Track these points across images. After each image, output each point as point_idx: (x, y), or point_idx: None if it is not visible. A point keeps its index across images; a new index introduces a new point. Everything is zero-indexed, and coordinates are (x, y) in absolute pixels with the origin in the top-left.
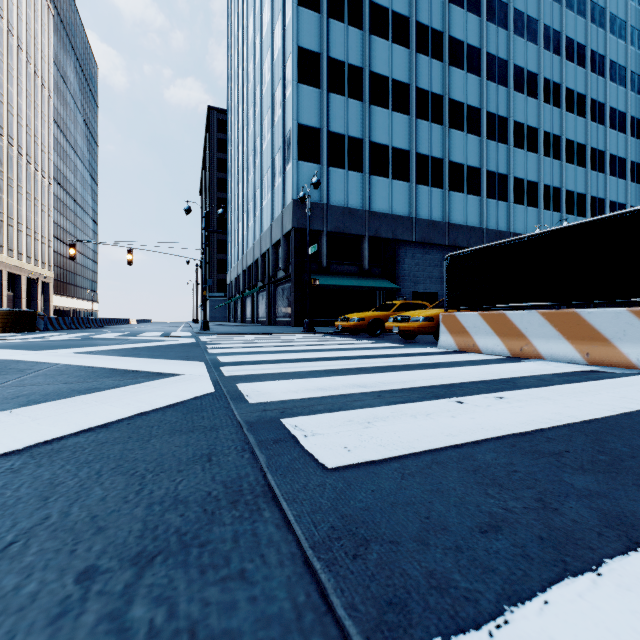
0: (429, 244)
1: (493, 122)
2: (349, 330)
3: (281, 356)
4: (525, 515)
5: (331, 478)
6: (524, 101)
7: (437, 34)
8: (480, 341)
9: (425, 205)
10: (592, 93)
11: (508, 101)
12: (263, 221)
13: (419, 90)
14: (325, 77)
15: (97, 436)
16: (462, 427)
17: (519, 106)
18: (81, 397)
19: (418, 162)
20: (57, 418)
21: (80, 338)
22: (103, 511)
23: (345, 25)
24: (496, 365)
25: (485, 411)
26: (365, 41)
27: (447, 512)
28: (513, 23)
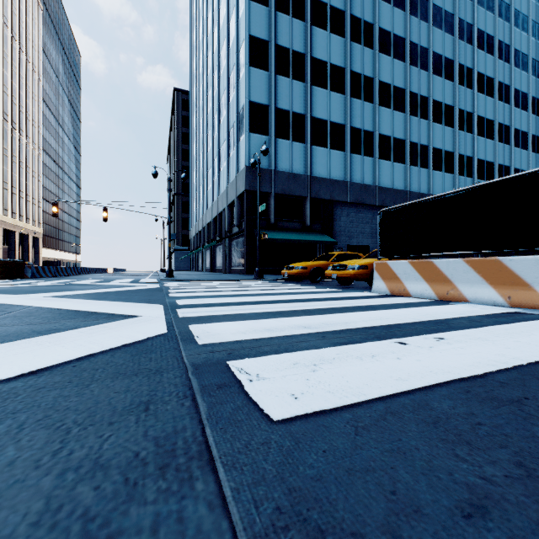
0: (361, 204)
1: (416, 101)
2: (293, 277)
3: (233, 299)
4: (510, 488)
5: (277, 433)
6: (442, 83)
7: (368, 25)
8: (410, 286)
9: (358, 171)
10: (499, 77)
11: (428, 83)
12: (220, 185)
13: (353, 73)
14: (273, 61)
15: (37, 380)
16: (410, 370)
17: (438, 87)
18: (37, 338)
19: (352, 134)
20: (3, 360)
21: (60, 284)
22: (4, 481)
23: (290, 17)
24: (427, 307)
25: (429, 352)
26: (307, 31)
27: (415, 483)
28: (433, 17)
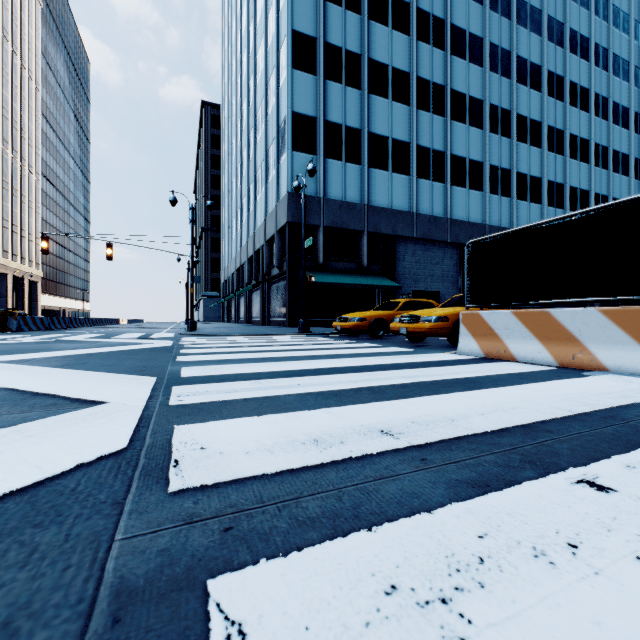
0: (430, 241)
1: (496, 115)
2: (348, 331)
3: (265, 367)
4: None
5: None
6: (527, 94)
7: (438, 21)
8: (514, 346)
9: (426, 200)
10: (595, 87)
11: (511, 93)
12: (257, 217)
13: (420, 79)
14: (322, 63)
15: None
16: None
17: (522, 99)
18: None
19: (419, 155)
20: None
21: (43, 340)
22: None
23: (343, 9)
24: (558, 382)
25: None
26: (364, 26)
27: None
28: (516, 13)
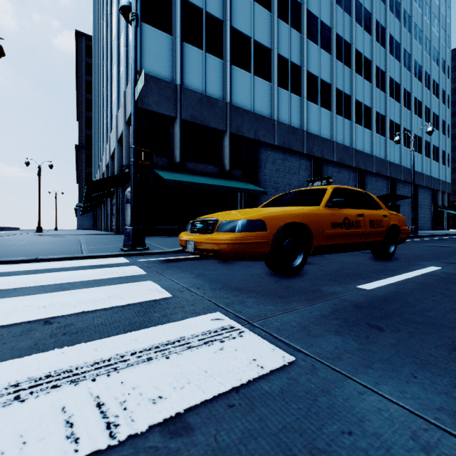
0: (288, 151)
1: (340, 44)
2: None
3: None
4: None
5: None
6: (362, 33)
7: None
8: None
9: (285, 110)
10: (404, 44)
11: (351, 29)
12: (112, 119)
13: None
14: None
15: None
16: None
17: (359, 37)
18: None
19: (279, 63)
20: None
21: None
22: None
23: None
24: None
25: None
26: None
27: None
28: None
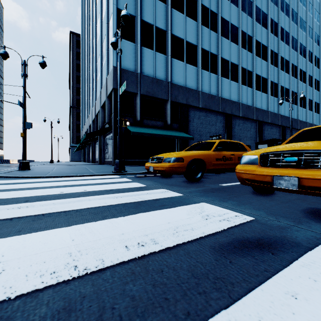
0: (209, 110)
1: (245, 37)
2: None
3: None
4: None
5: None
6: (260, 29)
7: None
8: None
9: (206, 84)
10: (292, 32)
11: (252, 27)
12: (97, 92)
13: (203, 6)
14: None
15: None
16: None
17: (258, 31)
18: None
19: (202, 54)
20: None
21: None
22: None
23: None
24: None
25: None
26: None
27: None
28: None
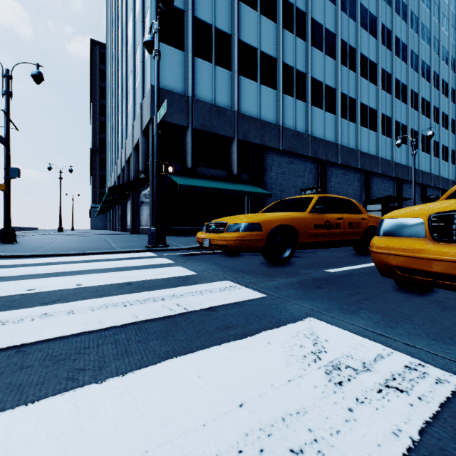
0: (293, 154)
1: (345, 50)
2: None
3: None
4: None
5: None
6: (367, 38)
7: None
8: None
9: (290, 115)
10: (411, 45)
11: (356, 34)
12: (128, 126)
13: (285, 1)
14: None
15: None
16: None
17: (364, 41)
18: None
19: (284, 72)
20: None
21: None
22: None
23: None
24: None
25: None
26: None
27: None
28: None
